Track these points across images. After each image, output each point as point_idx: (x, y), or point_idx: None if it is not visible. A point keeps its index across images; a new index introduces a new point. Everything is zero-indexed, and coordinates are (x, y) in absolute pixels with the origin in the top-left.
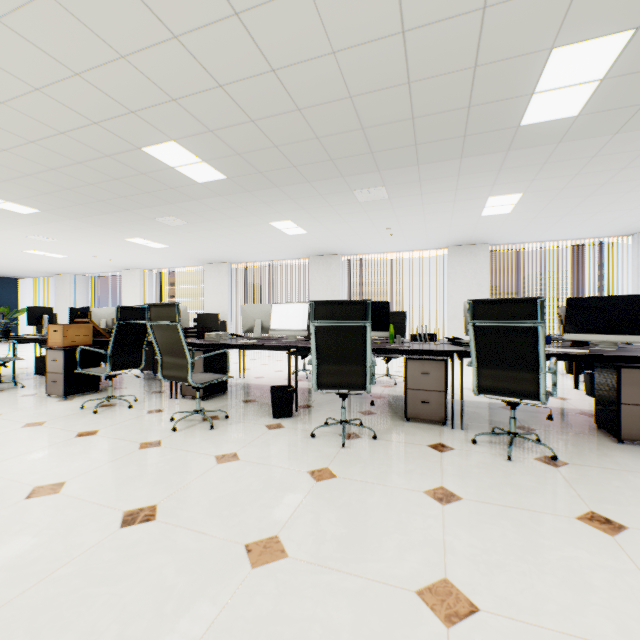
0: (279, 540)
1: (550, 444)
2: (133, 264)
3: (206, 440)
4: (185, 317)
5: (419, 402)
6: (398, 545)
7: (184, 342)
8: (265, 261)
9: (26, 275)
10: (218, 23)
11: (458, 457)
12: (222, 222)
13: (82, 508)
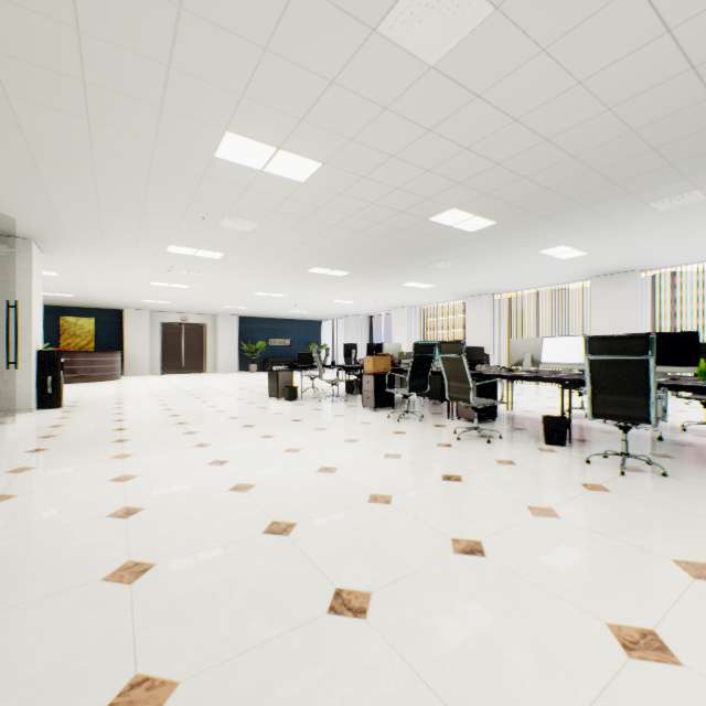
0: (553, 510)
1: None
2: (402, 303)
3: (485, 449)
4: None
5: None
6: (663, 538)
7: (467, 371)
8: (532, 288)
9: (326, 318)
10: (499, 130)
11: None
12: (487, 259)
13: (416, 467)
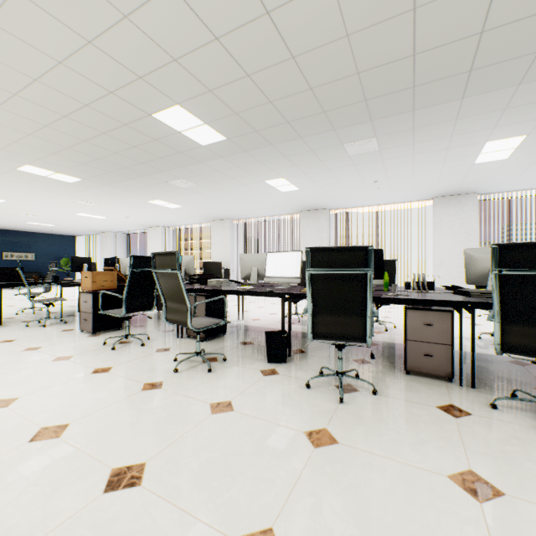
0: None
1: None
2: (156, 222)
3: (203, 384)
4: (192, 265)
5: (421, 355)
6: None
7: (183, 289)
8: (261, 217)
9: (80, 233)
10: None
11: (479, 426)
12: (224, 182)
13: (74, 460)
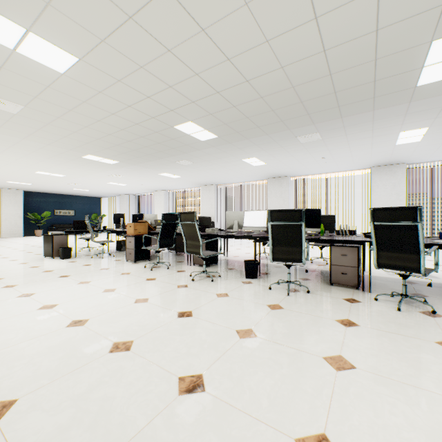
0: (252, 330)
1: (435, 305)
2: (160, 187)
3: (210, 286)
4: None
5: (339, 273)
6: (316, 340)
7: (198, 233)
8: (238, 183)
9: (105, 196)
10: (219, 65)
11: (362, 306)
12: (213, 161)
13: (159, 309)
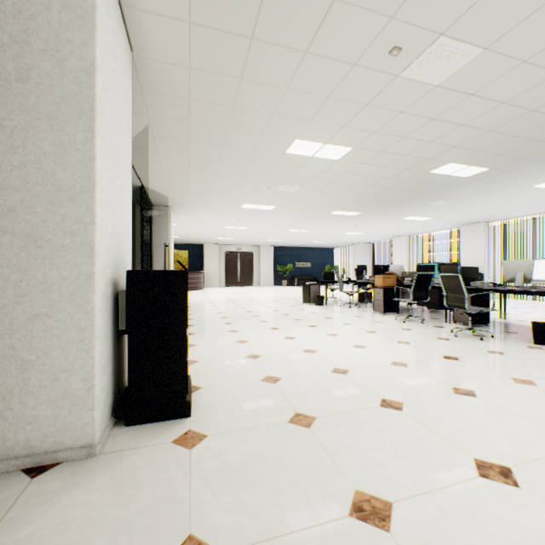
0: (532, 381)
1: None
2: (401, 233)
3: (478, 343)
4: None
5: None
6: None
7: (462, 285)
8: (528, 215)
9: (337, 246)
10: (490, 111)
11: None
12: (481, 195)
13: (422, 350)
